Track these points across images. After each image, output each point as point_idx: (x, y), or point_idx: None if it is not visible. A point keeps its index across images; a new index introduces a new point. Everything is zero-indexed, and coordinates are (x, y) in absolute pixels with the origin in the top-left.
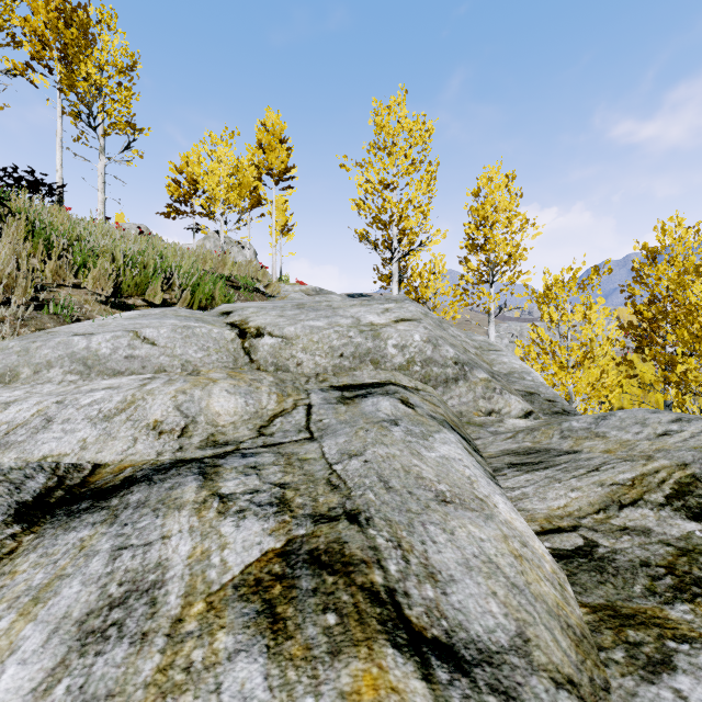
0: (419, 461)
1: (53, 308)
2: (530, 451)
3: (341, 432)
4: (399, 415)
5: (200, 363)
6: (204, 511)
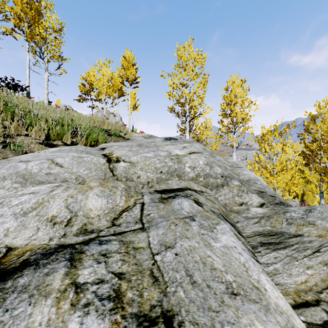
0: (210, 251)
1: (12, 147)
2: (271, 233)
3: (160, 225)
4: (194, 212)
5: (86, 176)
6: (62, 302)
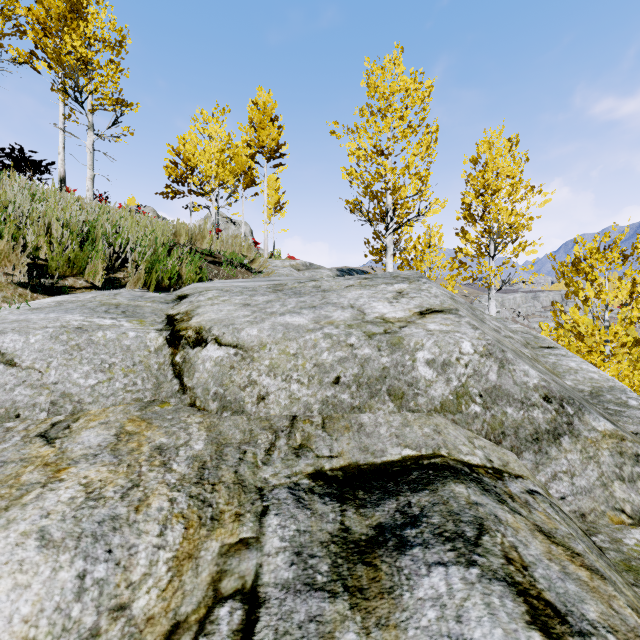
0: None
1: None
2: None
3: None
4: None
5: (89, 397)
6: None
